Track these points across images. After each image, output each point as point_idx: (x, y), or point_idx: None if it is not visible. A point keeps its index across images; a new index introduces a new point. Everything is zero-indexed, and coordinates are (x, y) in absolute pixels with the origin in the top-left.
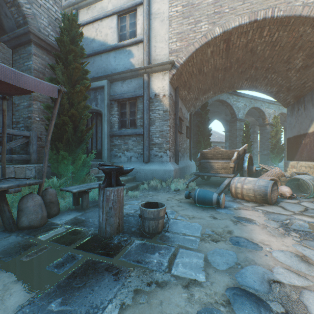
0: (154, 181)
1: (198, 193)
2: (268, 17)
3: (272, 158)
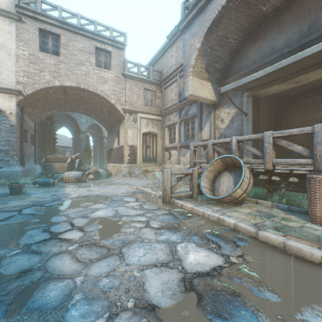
0: (2, 179)
1: (43, 180)
2: (86, 89)
3: (107, 162)
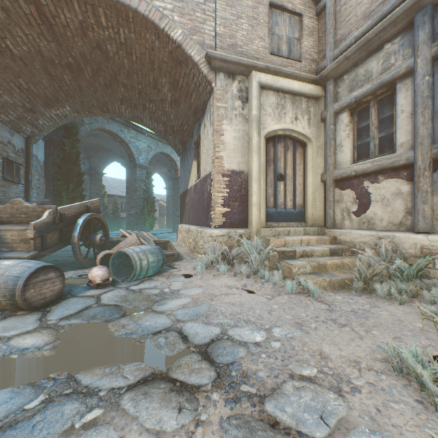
0: None
1: None
2: None
3: None
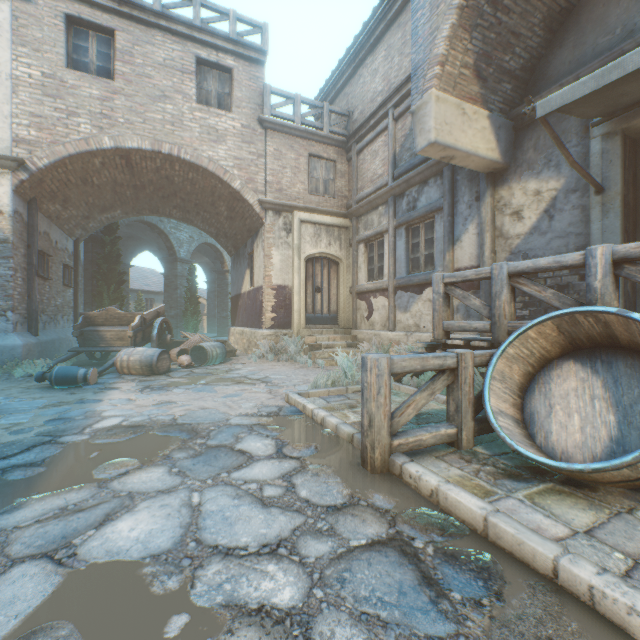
0: None
1: (58, 371)
2: (175, 156)
3: None
